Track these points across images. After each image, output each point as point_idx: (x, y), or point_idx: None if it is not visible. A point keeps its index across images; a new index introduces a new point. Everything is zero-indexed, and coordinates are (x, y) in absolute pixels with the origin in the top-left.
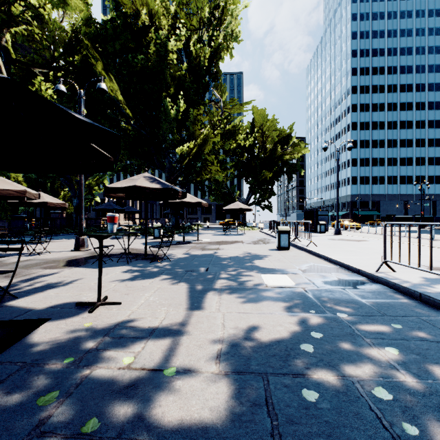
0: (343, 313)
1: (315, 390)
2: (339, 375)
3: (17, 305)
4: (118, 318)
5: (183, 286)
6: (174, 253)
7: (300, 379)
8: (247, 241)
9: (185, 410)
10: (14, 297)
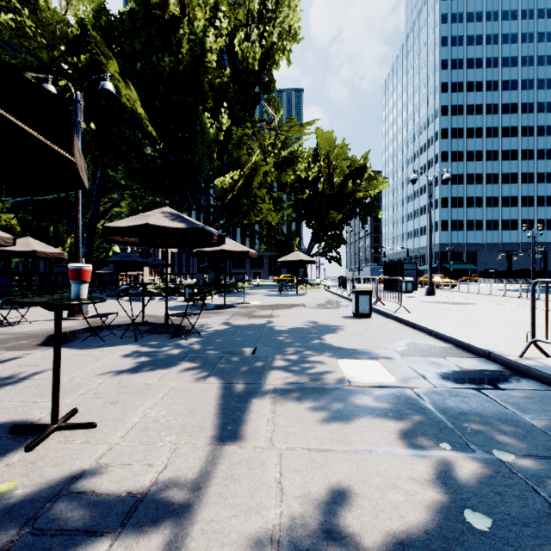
0: (505, 451)
1: None
2: None
3: None
4: (75, 467)
5: (212, 384)
6: (208, 322)
7: None
8: (310, 304)
9: None
10: None
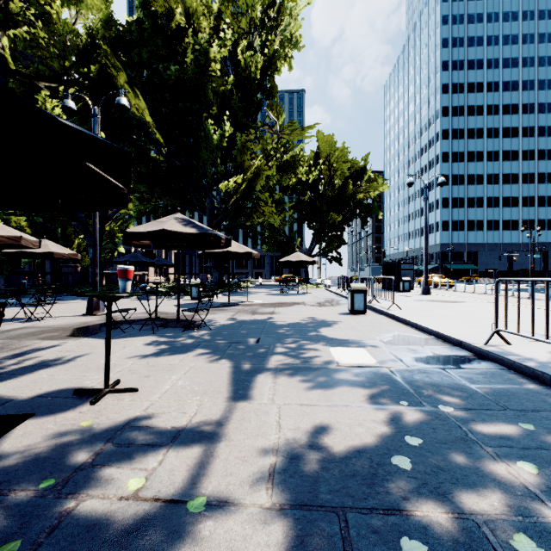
0: (447, 406)
1: (421, 539)
2: (454, 511)
3: None
4: (130, 413)
5: (224, 364)
6: (215, 318)
7: (396, 519)
8: (310, 303)
9: None
10: None
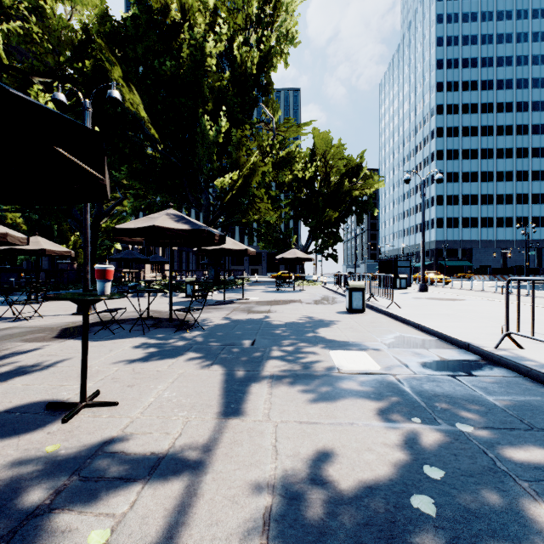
0: (466, 424)
1: None
2: None
3: None
4: (106, 434)
5: (216, 371)
6: (209, 317)
7: None
8: (306, 300)
9: None
10: None
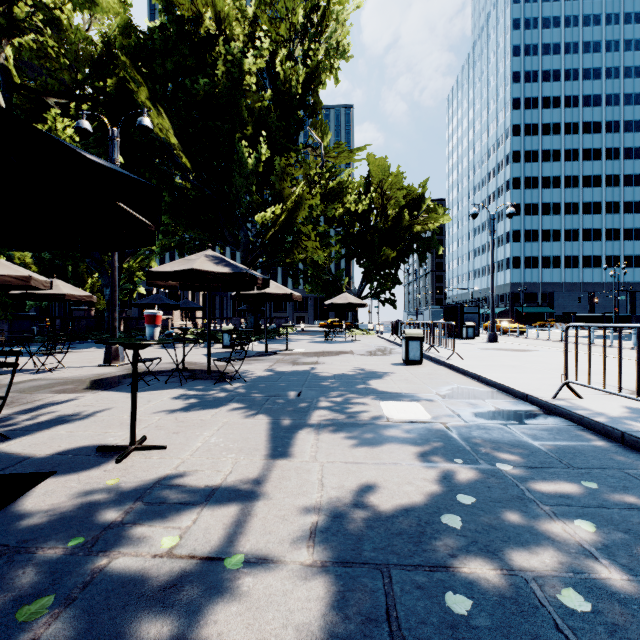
0: (506, 464)
1: (467, 594)
2: (503, 568)
3: (7, 450)
4: (160, 472)
5: (262, 420)
6: (251, 369)
7: (442, 575)
8: (359, 351)
9: (255, 629)
10: (4, 437)
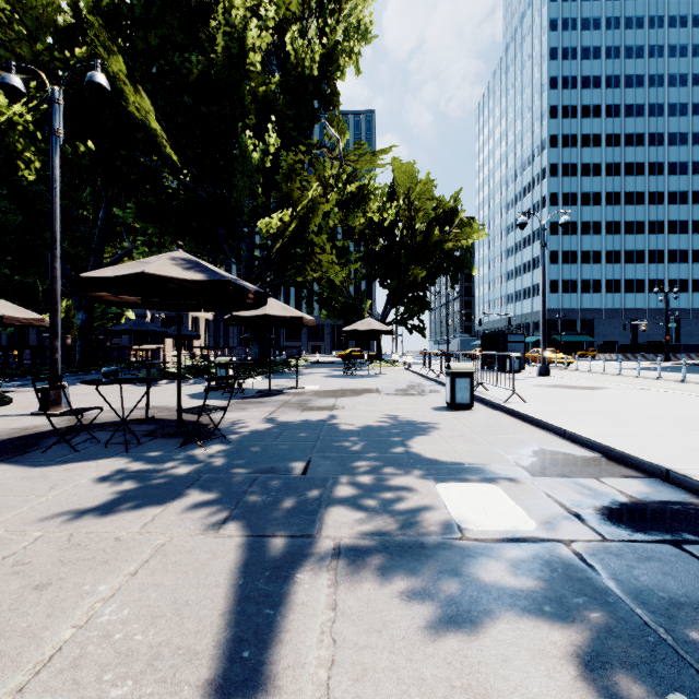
0: None
1: None
2: None
3: None
4: None
5: (230, 538)
6: (243, 418)
7: None
8: (387, 389)
9: None
10: None
